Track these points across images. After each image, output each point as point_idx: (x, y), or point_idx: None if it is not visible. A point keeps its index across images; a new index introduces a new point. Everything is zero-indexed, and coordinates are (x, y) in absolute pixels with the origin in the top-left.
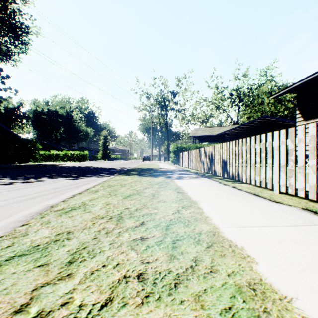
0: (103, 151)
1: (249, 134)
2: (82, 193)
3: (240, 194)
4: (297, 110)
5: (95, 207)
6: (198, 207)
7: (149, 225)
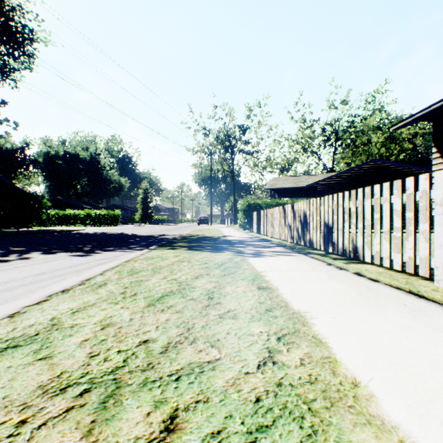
0: (142, 210)
1: (351, 186)
2: (70, 290)
3: (383, 291)
4: (434, 146)
5: (71, 338)
6: (316, 337)
7: (192, 436)
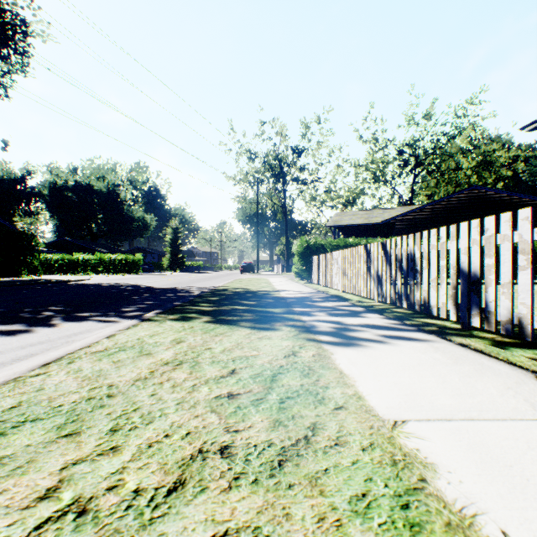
0: (171, 254)
1: (442, 222)
2: None
3: None
4: None
5: None
6: None
7: None
